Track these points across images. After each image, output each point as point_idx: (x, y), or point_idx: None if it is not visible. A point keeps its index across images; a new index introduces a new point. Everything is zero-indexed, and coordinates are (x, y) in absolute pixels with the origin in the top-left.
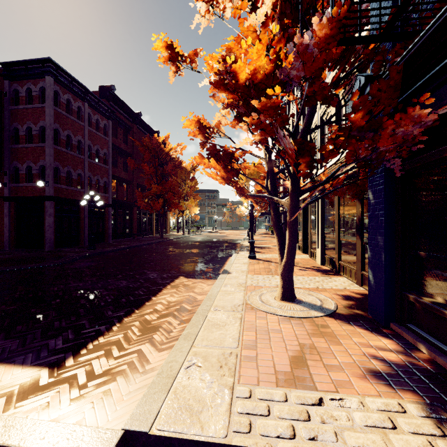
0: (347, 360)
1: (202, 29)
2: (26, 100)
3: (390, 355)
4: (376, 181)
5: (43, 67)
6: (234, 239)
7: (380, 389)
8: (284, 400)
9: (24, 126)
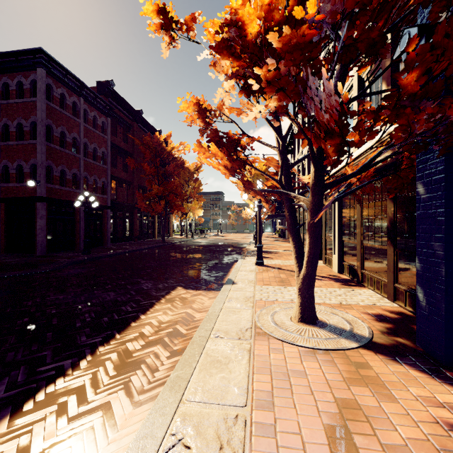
0: (413, 434)
1: None
2: (17, 94)
3: None
4: (431, 169)
5: (34, 58)
6: (239, 243)
7: None
8: None
9: (15, 121)
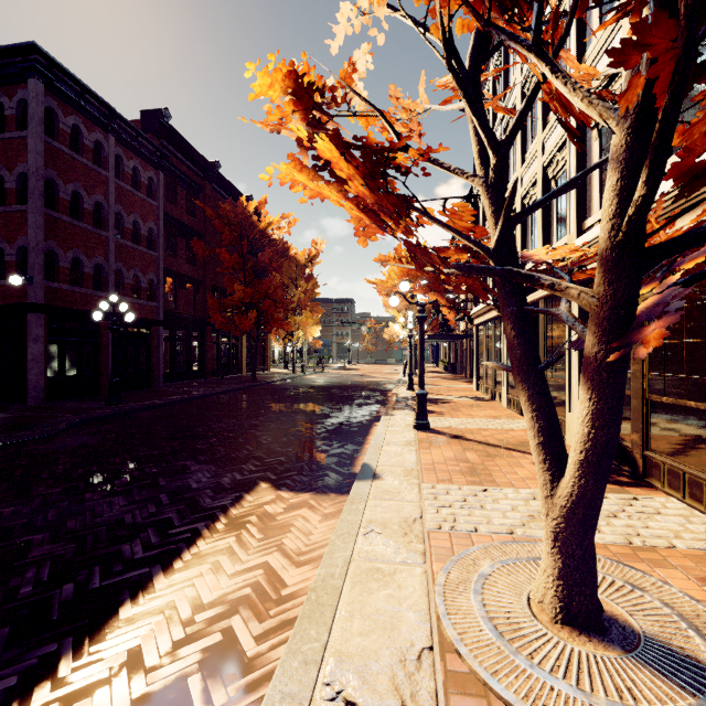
0: None
1: None
2: None
3: None
4: None
5: (24, 62)
6: (380, 383)
7: None
8: None
9: None
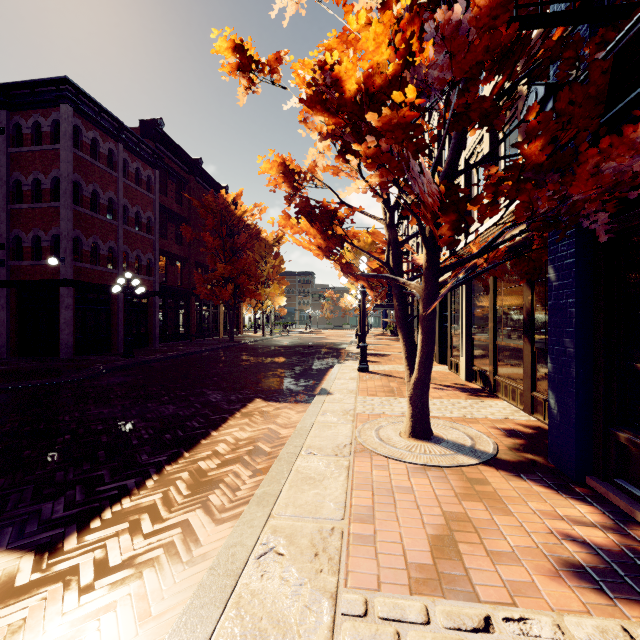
0: (524, 543)
1: (287, 19)
2: (33, 140)
3: (592, 533)
4: (562, 252)
5: (57, 91)
6: (336, 343)
7: (586, 598)
8: (425, 621)
9: (30, 177)
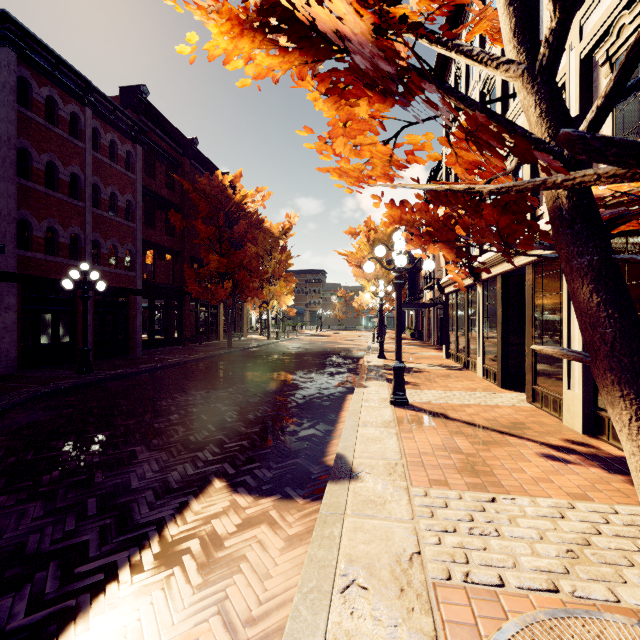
0: None
1: None
2: None
3: None
4: None
5: None
6: (351, 349)
7: None
8: None
9: None
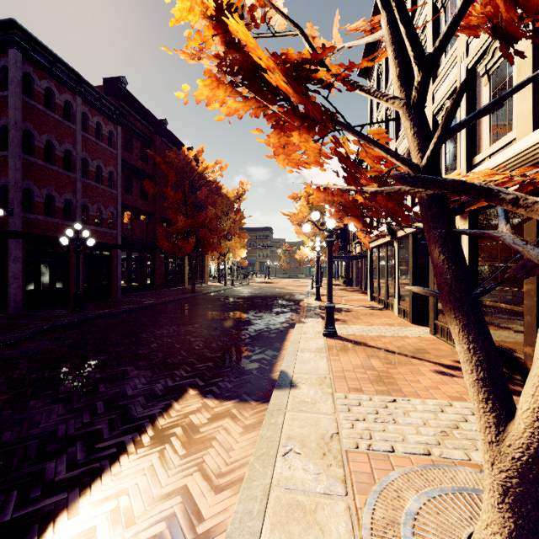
0: None
1: None
2: None
3: None
4: None
5: (6, 35)
6: (293, 294)
7: None
8: None
9: None
